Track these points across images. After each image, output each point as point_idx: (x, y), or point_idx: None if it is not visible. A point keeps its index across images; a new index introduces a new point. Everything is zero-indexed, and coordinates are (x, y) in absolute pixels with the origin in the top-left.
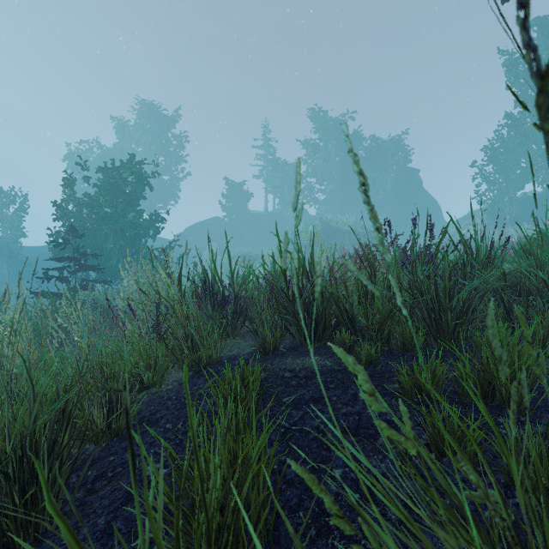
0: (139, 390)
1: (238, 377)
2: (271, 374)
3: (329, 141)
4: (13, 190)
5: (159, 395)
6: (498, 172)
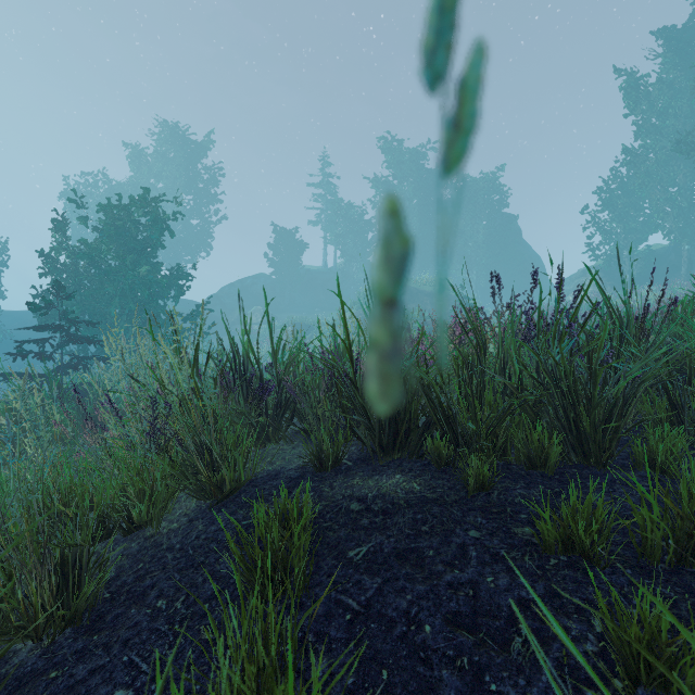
0: (125, 532)
1: (276, 523)
2: (330, 505)
3: (406, 178)
4: None
5: (155, 542)
6: (616, 220)
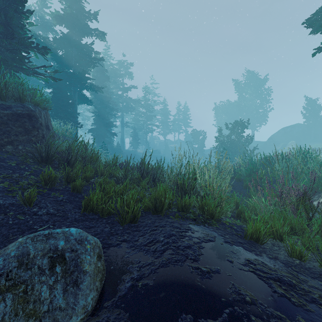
0: None
1: None
2: None
3: None
4: (200, 131)
5: None
6: None
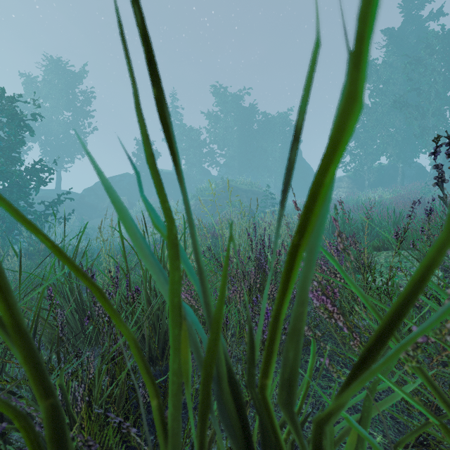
0: None
1: None
2: None
3: (229, 112)
4: None
5: None
6: (360, 147)
